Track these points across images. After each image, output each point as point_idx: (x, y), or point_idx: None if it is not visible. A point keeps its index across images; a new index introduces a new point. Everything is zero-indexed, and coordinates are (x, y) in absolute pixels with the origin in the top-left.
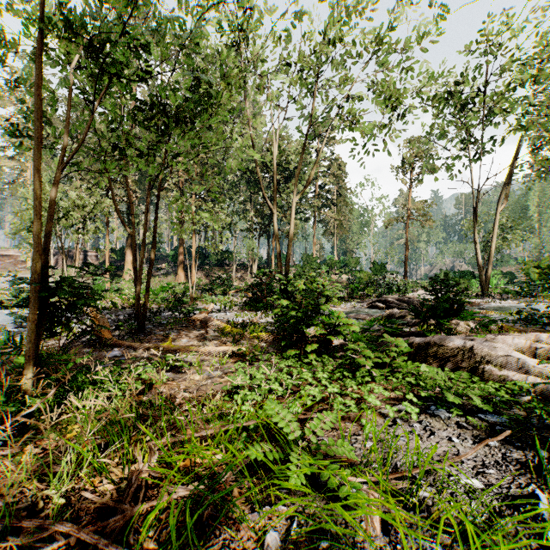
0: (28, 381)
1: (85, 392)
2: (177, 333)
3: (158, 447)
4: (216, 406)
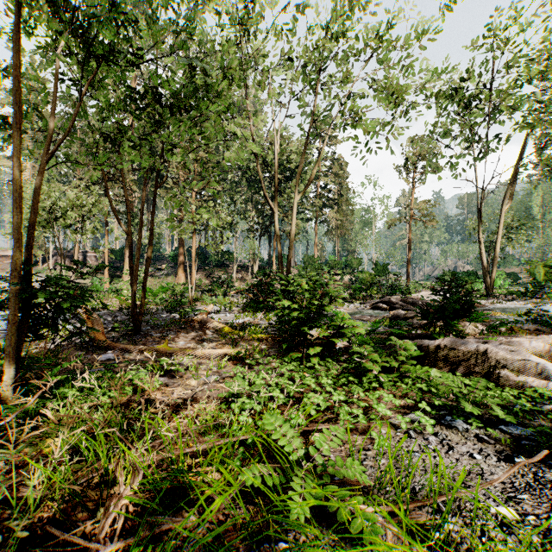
0: (9, 388)
1: (70, 400)
2: (174, 335)
3: (144, 465)
4: (211, 416)
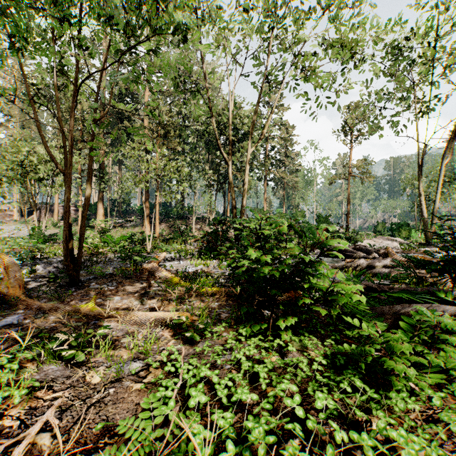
0: None
1: None
2: (114, 287)
3: None
4: None
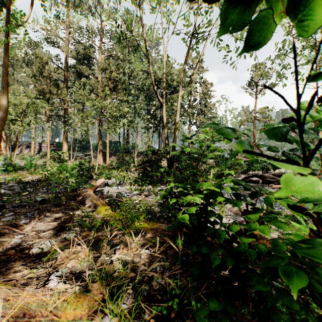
0: None
1: None
2: (28, 220)
3: None
4: None
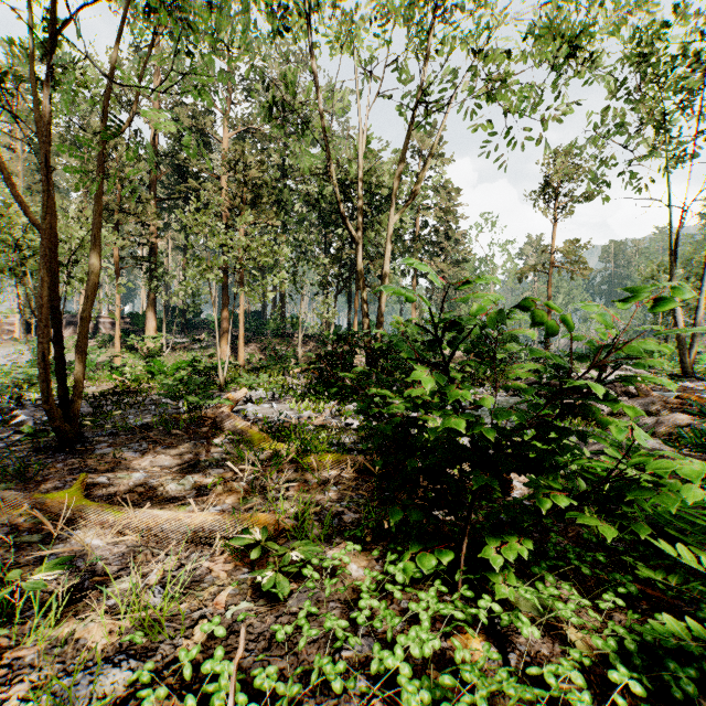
0: None
1: None
2: (139, 453)
3: None
4: None
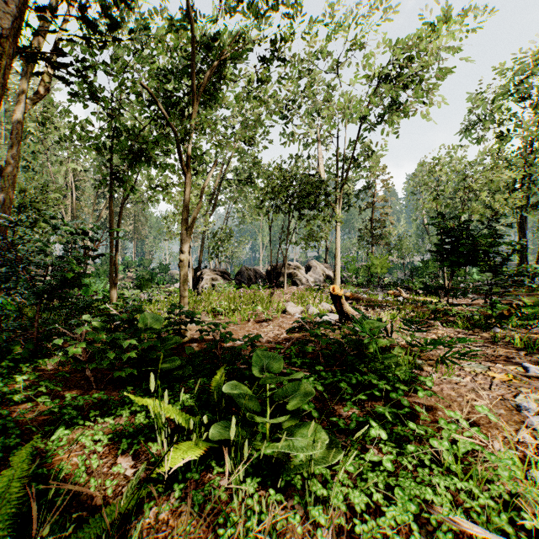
0: None
1: None
2: None
3: None
4: None
